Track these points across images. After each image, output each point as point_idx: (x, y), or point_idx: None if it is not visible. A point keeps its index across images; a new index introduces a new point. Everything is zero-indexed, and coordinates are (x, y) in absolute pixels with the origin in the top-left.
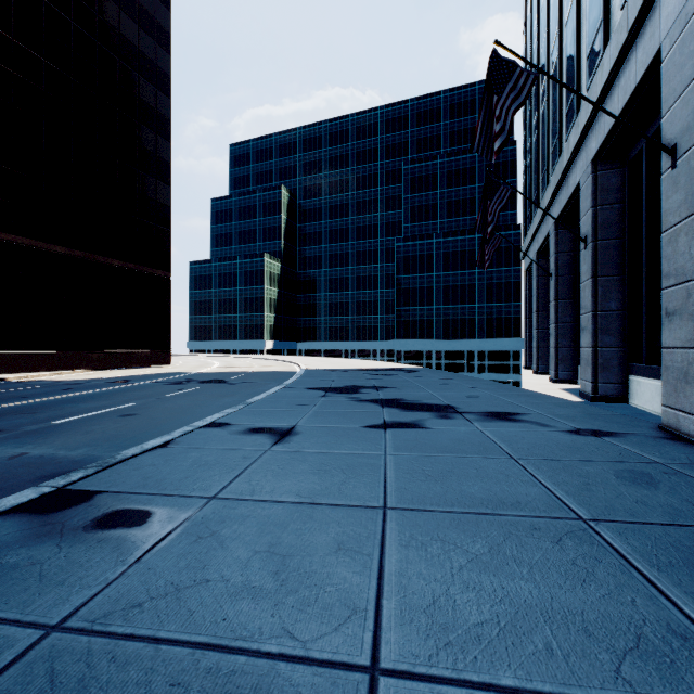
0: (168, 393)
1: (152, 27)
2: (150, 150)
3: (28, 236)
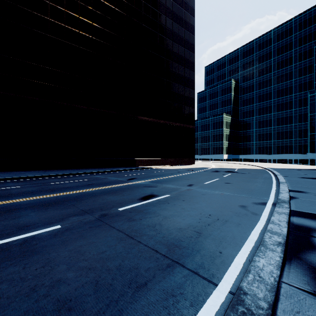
0: (221, 175)
1: (188, 27)
2: (187, 77)
3: (154, 118)
